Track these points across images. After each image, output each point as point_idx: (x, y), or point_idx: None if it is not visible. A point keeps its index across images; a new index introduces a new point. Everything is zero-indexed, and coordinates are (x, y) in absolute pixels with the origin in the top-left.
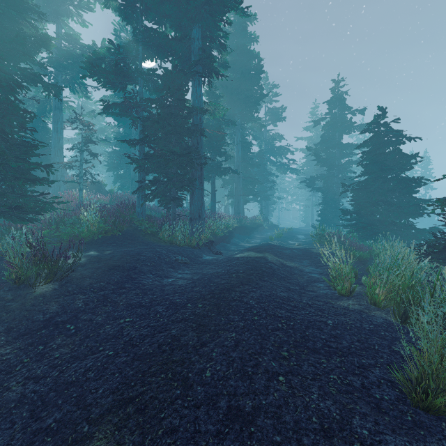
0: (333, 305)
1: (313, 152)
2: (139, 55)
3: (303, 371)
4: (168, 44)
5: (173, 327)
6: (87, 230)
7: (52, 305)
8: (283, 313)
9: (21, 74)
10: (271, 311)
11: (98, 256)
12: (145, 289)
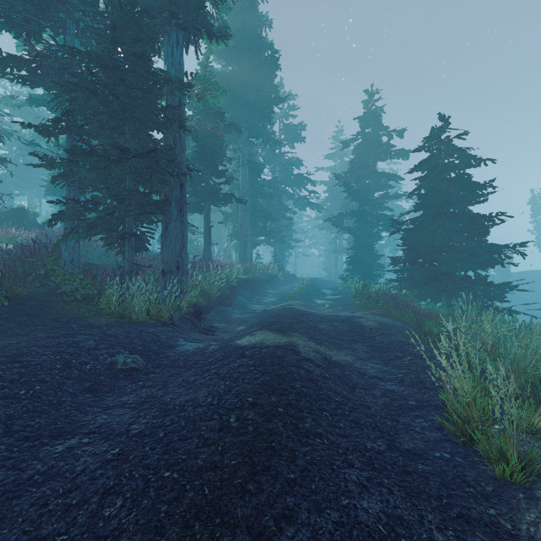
0: None
1: (342, 182)
2: None
3: None
4: None
5: None
6: None
7: None
8: None
9: None
10: None
11: None
12: None
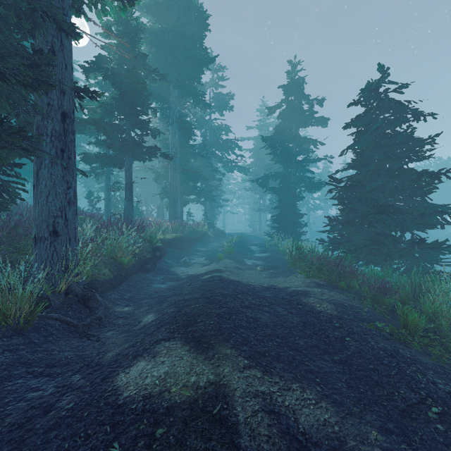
0: None
1: (268, 145)
2: None
3: None
4: None
5: None
6: None
7: None
8: None
9: None
10: None
11: None
12: None
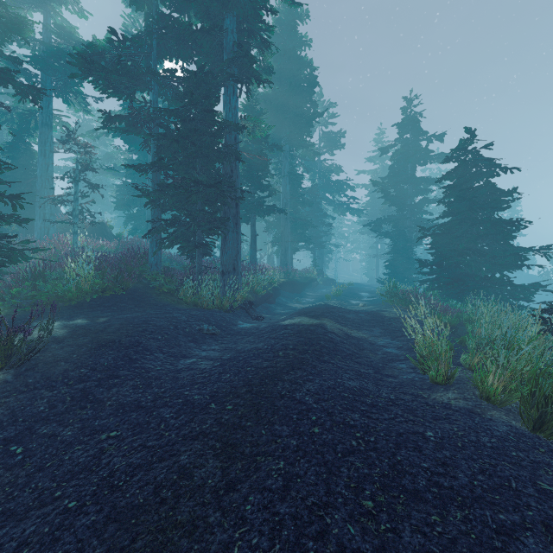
0: (427, 401)
1: (379, 188)
2: (153, 51)
3: (405, 546)
4: (192, 36)
5: (183, 448)
6: (77, 288)
7: None
8: (357, 420)
9: None
10: (338, 415)
11: (87, 325)
12: (150, 378)
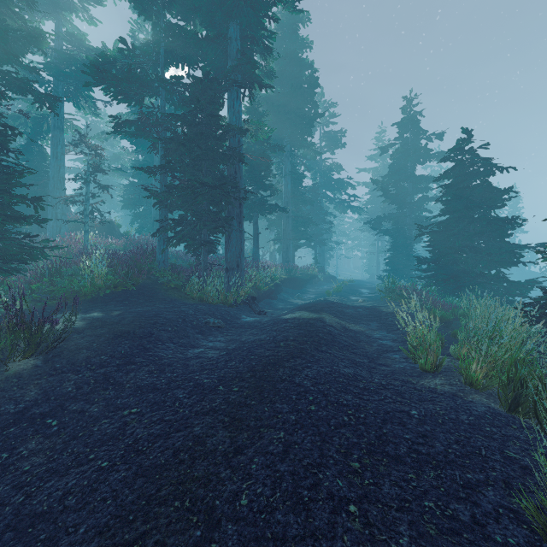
0: (415, 386)
1: (379, 187)
2: (161, 59)
3: (384, 495)
4: (198, 45)
5: (196, 422)
6: (91, 283)
7: (30, 390)
8: (349, 400)
9: (3, 80)
10: (333, 396)
11: (102, 318)
12: (163, 364)
